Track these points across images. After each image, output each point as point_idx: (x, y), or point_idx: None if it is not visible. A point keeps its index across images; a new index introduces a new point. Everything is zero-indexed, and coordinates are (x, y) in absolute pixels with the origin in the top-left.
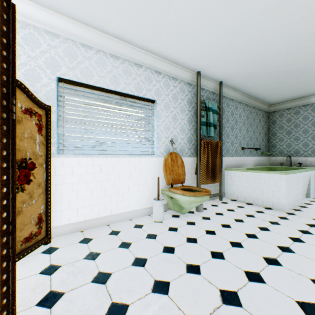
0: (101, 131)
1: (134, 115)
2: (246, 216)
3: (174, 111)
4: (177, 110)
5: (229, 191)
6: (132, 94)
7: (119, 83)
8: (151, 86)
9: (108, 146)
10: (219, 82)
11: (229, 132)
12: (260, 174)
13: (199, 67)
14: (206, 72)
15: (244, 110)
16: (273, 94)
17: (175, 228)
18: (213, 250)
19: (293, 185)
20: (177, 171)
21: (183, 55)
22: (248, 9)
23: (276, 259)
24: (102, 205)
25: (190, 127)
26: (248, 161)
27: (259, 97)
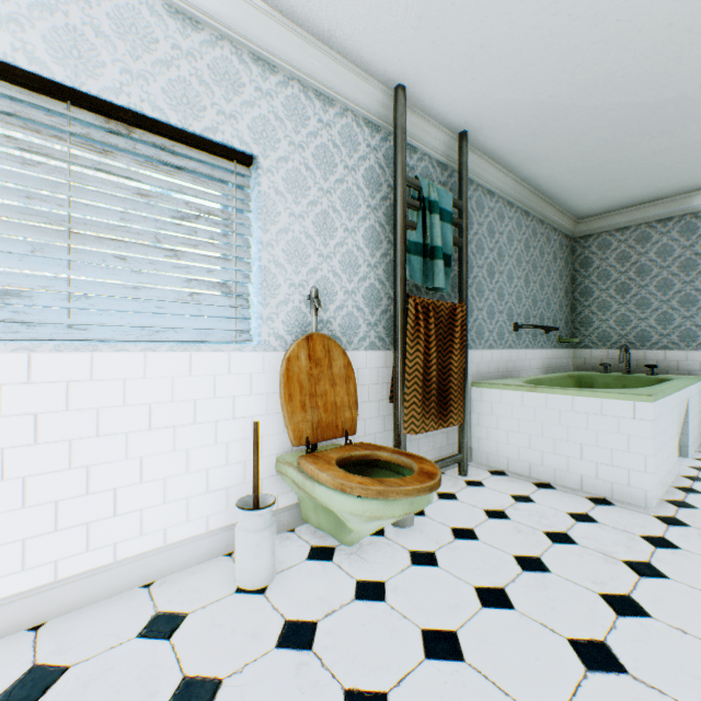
0: (5, 244)
1: (169, 197)
2: (550, 539)
3: (324, 204)
4: (334, 199)
5: (485, 445)
6: (156, 116)
7: (98, 65)
8: (237, 104)
9: (45, 308)
10: (460, 134)
11: (483, 282)
12: (575, 401)
13: (402, 68)
14: (424, 89)
15: (519, 224)
16: (593, 186)
17: (308, 625)
18: None
19: (664, 429)
20: (332, 396)
21: (347, 5)
22: None
23: None
24: (4, 552)
25: (376, 259)
26: (528, 361)
27: (555, 194)
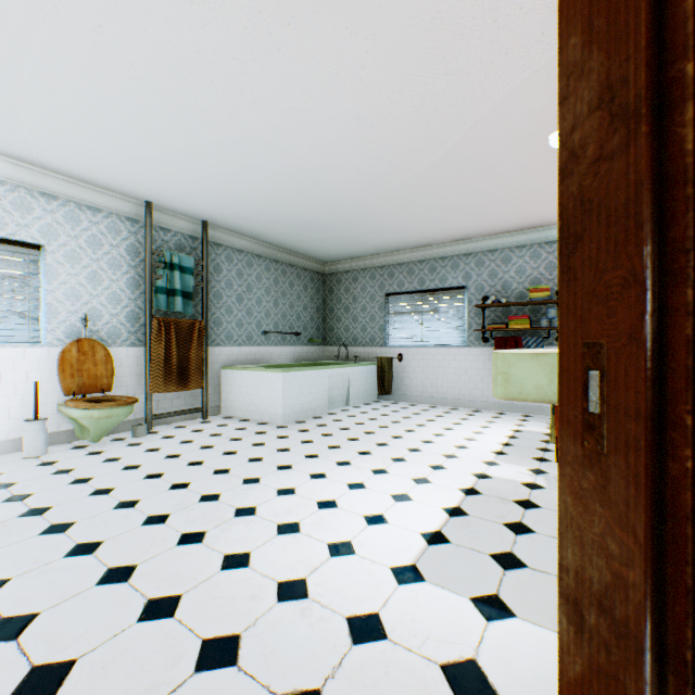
0: None
1: None
2: (210, 435)
3: (95, 267)
4: (103, 264)
5: (227, 403)
6: None
7: None
8: (31, 219)
9: None
10: (203, 221)
11: (233, 305)
12: (260, 374)
13: (145, 196)
14: (165, 204)
15: (269, 268)
16: (313, 249)
17: (55, 461)
18: (84, 477)
19: (304, 387)
20: (95, 371)
21: (97, 176)
22: (157, 145)
23: (164, 473)
24: None
25: (137, 295)
26: (279, 354)
27: (295, 250)
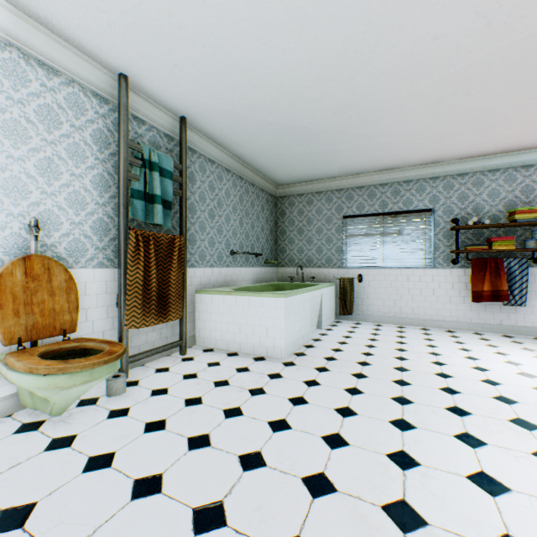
0: None
1: None
2: (215, 385)
3: (49, 152)
4: (61, 149)
5: (204, 332)
6: None
7: None
8: None
9: None
10: (181, 117)
11: (206, 221)
12: (250, 299)
13: (121, 63)
14: (144, 82)
15: (236, 185)
16: (279, 167)
17: None
18: None
19: (297, 313)
20: (51, 304)
21: (58, 6)
22: None
23: (223, 505)
24: None
25: (105, 199)
26: (243, 275)
27: (259, 168)
